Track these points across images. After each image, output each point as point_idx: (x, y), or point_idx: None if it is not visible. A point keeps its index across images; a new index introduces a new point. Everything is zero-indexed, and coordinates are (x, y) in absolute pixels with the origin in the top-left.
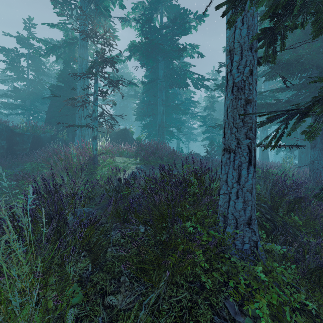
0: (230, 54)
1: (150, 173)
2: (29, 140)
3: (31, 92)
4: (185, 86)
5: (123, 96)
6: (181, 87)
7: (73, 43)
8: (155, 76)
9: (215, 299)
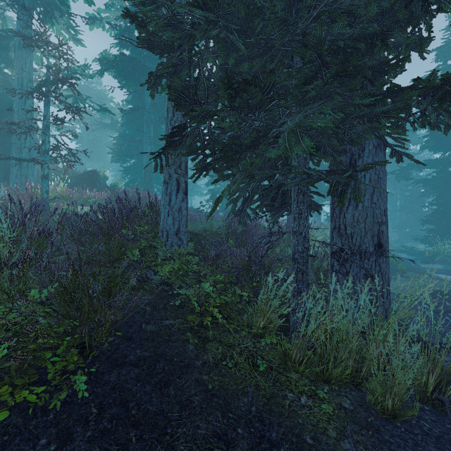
0: (167, 111)
1: None
2: None
3: None
4: None
5: (87, 127)
6: None
7: (6, 38)
8: (141, 104)
9: (140, 271)
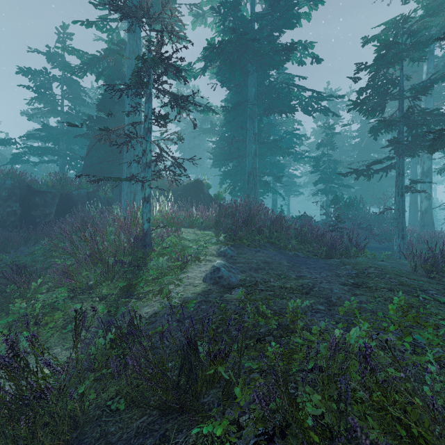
0: None
1: (246, 264)
2: (54, 201)
3: (66, 130)
4: (291, 110)
5: (195, 124)
6: (283, 112)
7: (119, 51)
8: (242, 99)
9: None
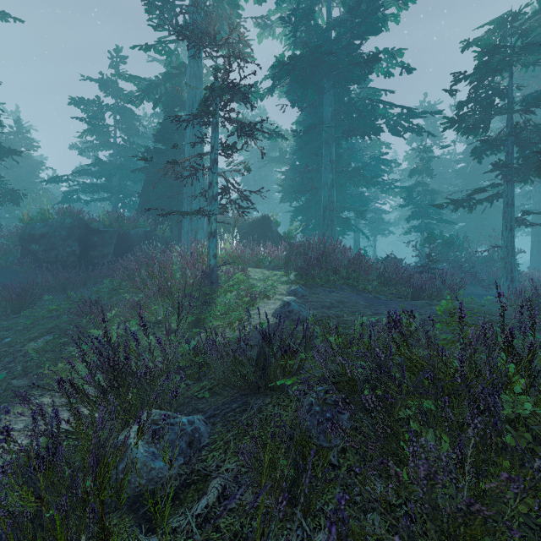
0: None
1: (318, 303)
2: (111, 241)
3: (119, 165)
4: (375, 131)
5: (264, 153)
6: (366, 134)
7: (179, 74)
8: (316, 121)
9: None
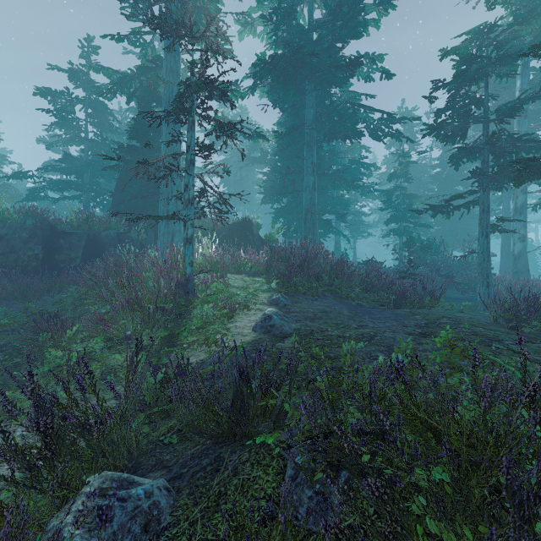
0: None
1: (301, 314)
2: (80, 243)
3: (91, 161)
4: (356, 135)
5: (244, 155)
6: (348, 137)
7: (154, 68)
8: (298, 122)
9: None
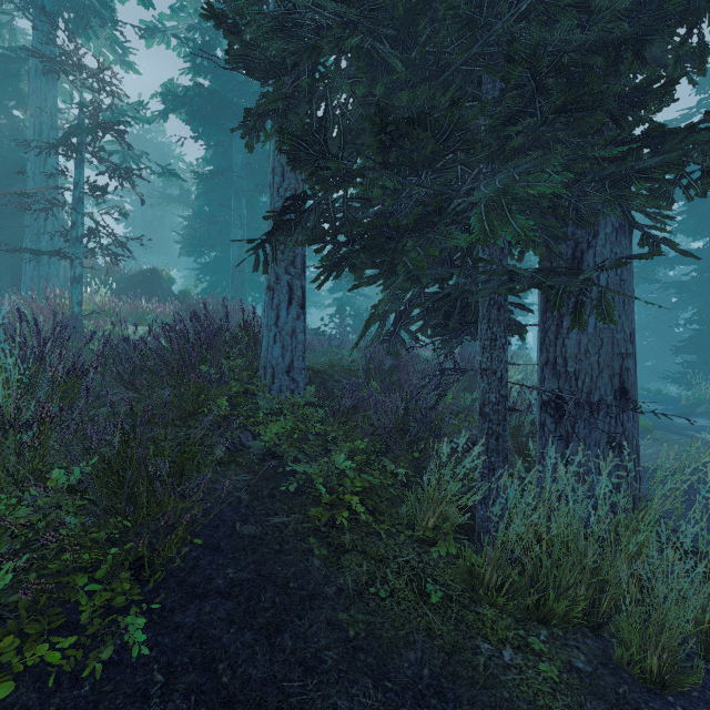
0: (272, 173)
1: None
2: None
3: None
4: None
5: (143, 201)
6: None
7: (15, 60)
8: (227, 164)
9: (230, 433)
